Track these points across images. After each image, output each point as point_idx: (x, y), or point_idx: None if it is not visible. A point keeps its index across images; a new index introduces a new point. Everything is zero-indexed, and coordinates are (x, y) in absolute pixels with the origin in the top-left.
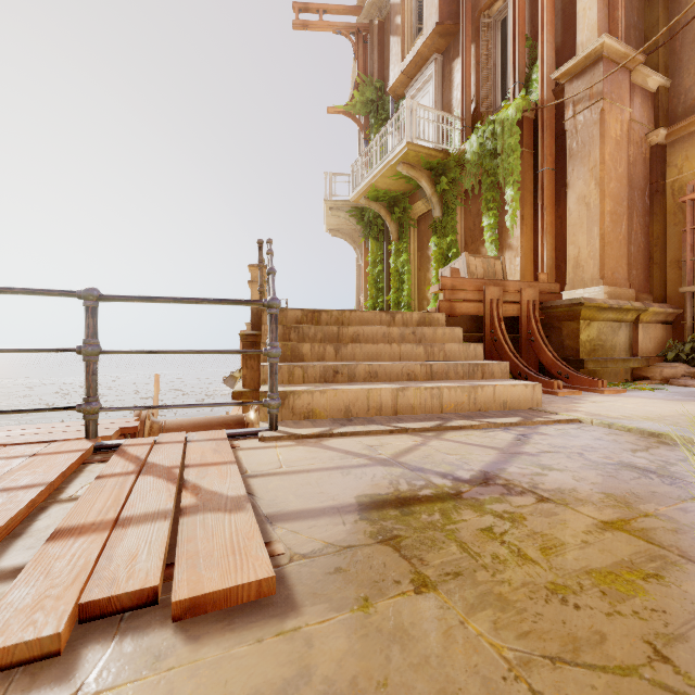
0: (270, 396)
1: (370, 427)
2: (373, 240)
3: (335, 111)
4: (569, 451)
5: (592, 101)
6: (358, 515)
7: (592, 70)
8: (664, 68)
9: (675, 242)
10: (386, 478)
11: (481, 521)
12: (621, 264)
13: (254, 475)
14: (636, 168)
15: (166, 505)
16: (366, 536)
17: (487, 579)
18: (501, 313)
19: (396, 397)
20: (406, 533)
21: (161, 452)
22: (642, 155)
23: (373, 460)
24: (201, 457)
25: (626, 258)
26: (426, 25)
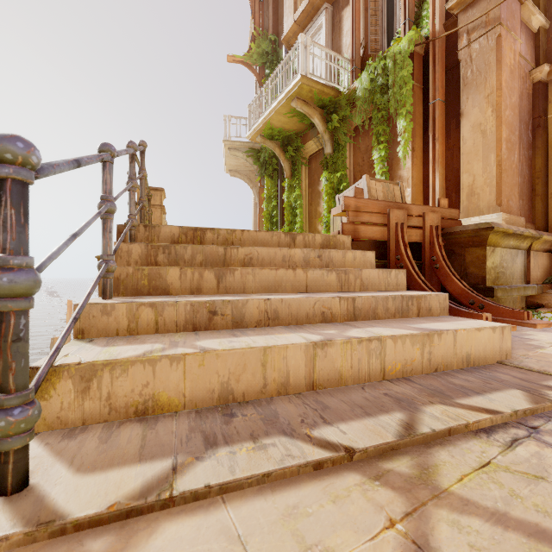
0: None
1: (269, 450)
2: (268, 178)
3: (233, 60)
4: None
5: (488, 27)
6: None
7: None
8: (543, 11)
9: None
10: None
11: None
12: (514, 192)
13: None
14: (522, 102)
15: None
16: None
17: None
18: (406, 238)
19: (313, 360)
20: None
21: None
22: (526, 91)
23: None
24: None
25: (517, 187)
26: None
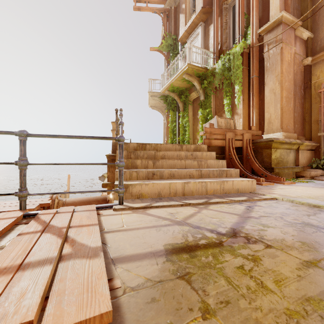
0: (119, 187)
1: (171, 202)
2: (171, 111)
3: (153, 49)
4: (275, 215)
5: (277, 43)
6: (165, 258)
7: (277, 28)
8: (310, 29)
9: (316, 111)
10: (180, 233)
11: (236, 261)
12: (290, 122)
13: (108, 231)
14: (297, 76)
15: (53, 253)
16: (170, 273)
17: (246, 306)
18: (233, 145)
19: (184, 187)
20: (194, 271)
21: (58, 218)
22: (300, 70)
23: (172, 222)
24: (79, 221)
25: (292, 119)
26: (196, 8)
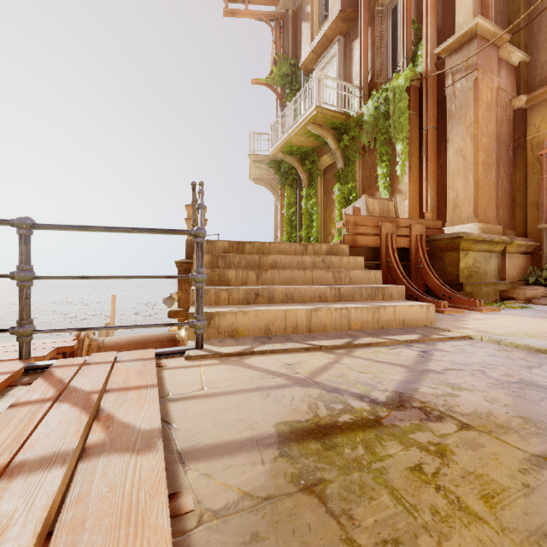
0: (196, 318)
1: (288, 345)
2: (288, 187)
3: (257, 82)
4: (471, 368)
5: (468, 71)
6: (278, 449)
7: (468, 45)
8: (524, 47)
9: (534, 188)
10: (304, 401)
11: (408, 457)
12: (491, 205)
13: (175, 398)
14: (503, 127)
15: (70, 443)
16: (287, 481)
17: None
18: (394, 245)
19: (310, 317)
20: (330, 476)
21: (86, 374)
22: (507, 117)
23: (291, 380)
24: (124, 380)
25: (495, 201)
26: (331, 12)
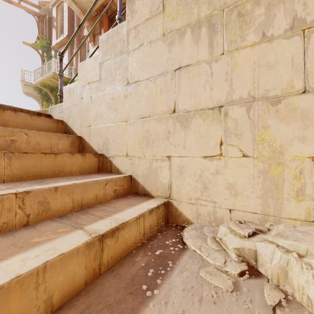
0: None
1: None
2: (45, 101)
3: (27, 44)
4: None
5: None
6: None
7: None
8: None
9: None
10: None
11: None
12: None
13: None
14: None
15: None
16: None
17: None
18: None
19: None
20: None
21: None
22: None
23: None
24: None
25: None
26: (64, 33)
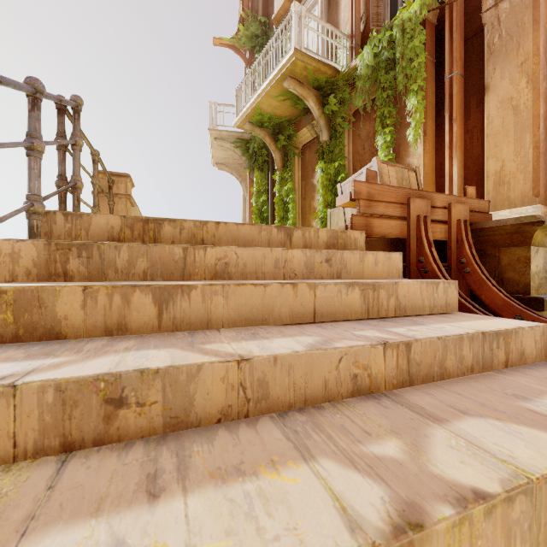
0: None
1: None
2: (257, 171)
3: (220, 43)
4: None
5: None
6: None
7: None
8: None
9: None
10: None
11: None
12: None
13: None
14: None
15: None
16: None
17: None
18: (430, 234)
19: None
20: None
21: None
22: None
23: None
24: None
25: None
26: None
